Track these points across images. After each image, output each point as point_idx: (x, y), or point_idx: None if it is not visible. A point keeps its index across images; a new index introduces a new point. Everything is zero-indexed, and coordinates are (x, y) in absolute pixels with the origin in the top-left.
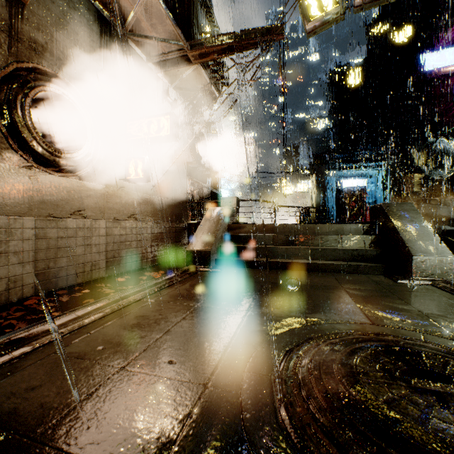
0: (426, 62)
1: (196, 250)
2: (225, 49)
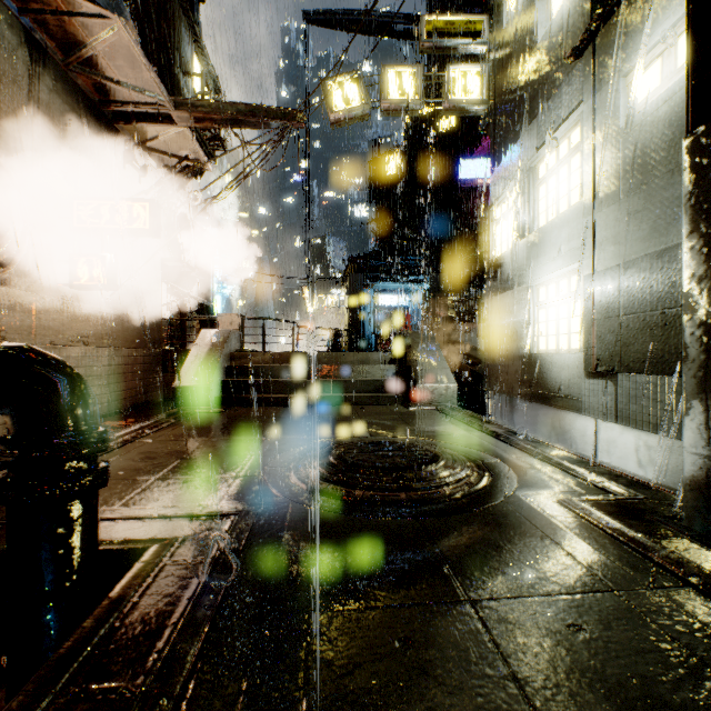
0: (464, 168)
1: (188, 386)
2: (227, 120)
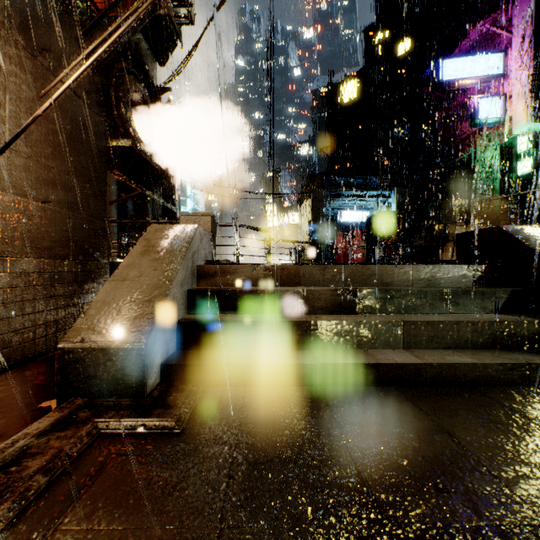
0: (444, 69)
1: (93, 345)
2: None
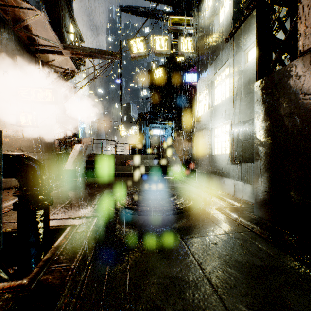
0: (187, 77)
1: (70, 169)
2: (86, 55)
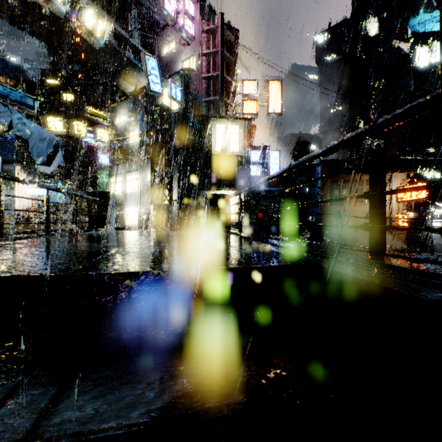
0: None
1: None
2: None
